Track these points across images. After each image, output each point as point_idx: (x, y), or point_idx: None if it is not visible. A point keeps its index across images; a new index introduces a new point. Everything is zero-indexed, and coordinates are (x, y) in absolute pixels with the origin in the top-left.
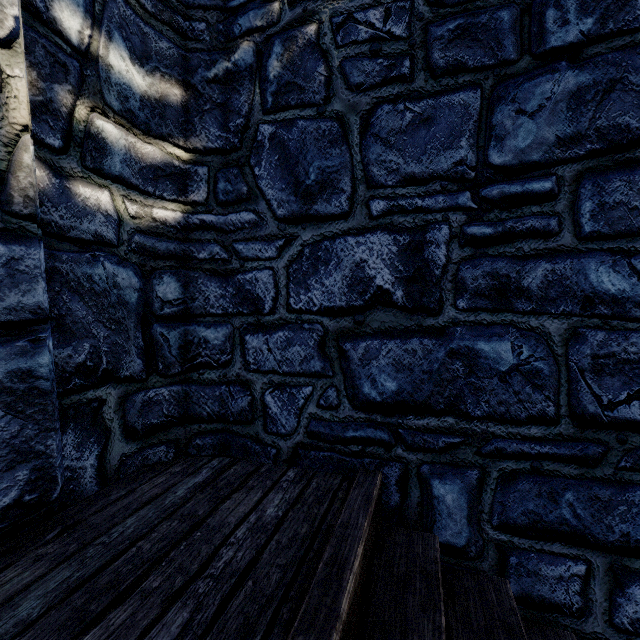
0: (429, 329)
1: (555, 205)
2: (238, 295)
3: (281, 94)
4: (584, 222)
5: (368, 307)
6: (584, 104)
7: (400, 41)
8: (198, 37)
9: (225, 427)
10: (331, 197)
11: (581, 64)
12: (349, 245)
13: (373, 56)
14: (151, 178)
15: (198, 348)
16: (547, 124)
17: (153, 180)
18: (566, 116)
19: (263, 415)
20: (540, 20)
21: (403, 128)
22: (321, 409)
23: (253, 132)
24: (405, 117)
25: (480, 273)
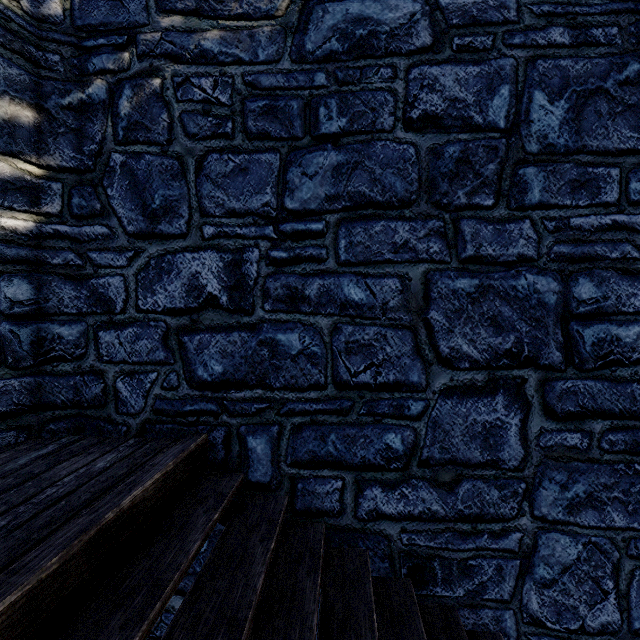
0: (245, 325)
1: (325, 240)
2: (92, 297)
3: (131, 130)
4: (341, 253)
5: (201, 308)
6: (341, 175)
7: (225, 107)
8: (52, 67)
9: (80, 412)
10: (173, 220)
11: (339, 148)
12: (187, 259)
13: (205, 114)
14: None
15: (52, 343)
16: (320, 185)
17: (1, 192)
18: (331, 181)
19: (115, 399)
20: (316, 113)
21: (227, 173)
22: (165, 390)
23: (106, 158)
24: (229, 165)
25: (279, 285)
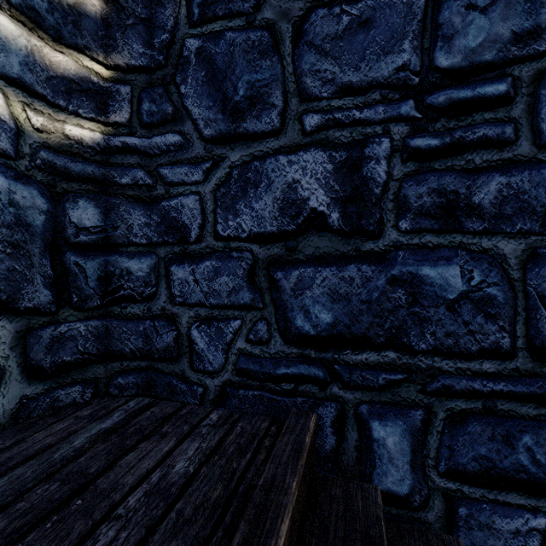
0: (368, 254)
1: (511, 110)
2: (163, 223)
3: (208, 5)
4: (545, 127)
5: (301, 232)
6: None
7: None
8: None
9: (149, 365)
10: (261, 113)
11: None
12: (280, 165)
13: None
14: (63, 91)
15: (120, 280)
16: (501, 19)
17: (65, 93)
18: (524, 8)
19: (189, 351)
20: None
21: (339, 33)
22: (250, 344)
23: (179, 47)
24: (341, 21)
25: (425, 190)
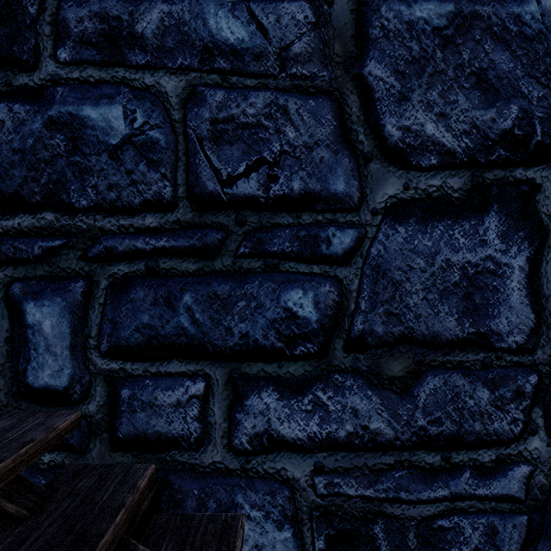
0: (21, 90)
1: None
2: None
3: None
4: None
5: None
6: None
7: None
8: None
9: None
10: None
11: None
12: None
13: None
14: None
15: None
16: None
17: None
18: None
19: None
20: None
21: None
22: None
23: None
24: None
25: (86, 13)
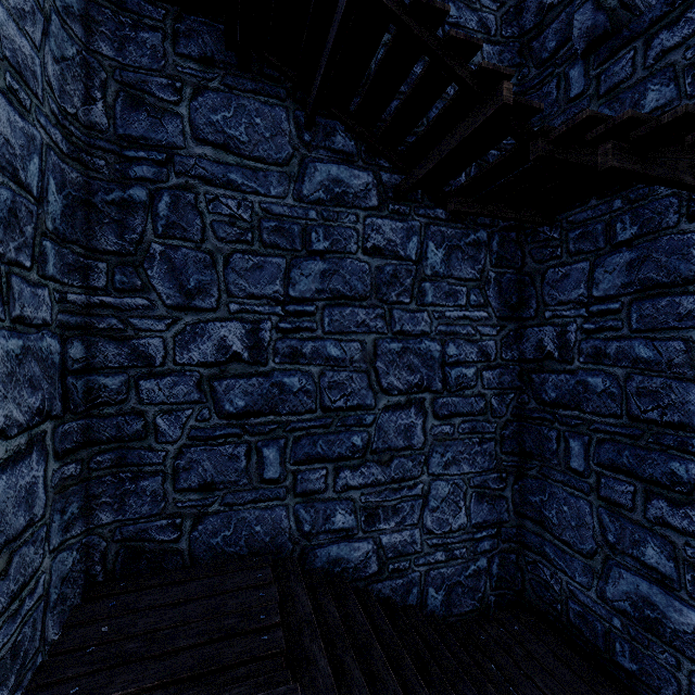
0: None
1: None
2: None
3: None
4: None
5: None
6: None
7: None
8: None
9: None
10: None
11: None
12: None
13: None
14: None
15: None
16: None
17: None
18: None
19: None
20: None
21: None
22: None
23: None
24: None
25: None
